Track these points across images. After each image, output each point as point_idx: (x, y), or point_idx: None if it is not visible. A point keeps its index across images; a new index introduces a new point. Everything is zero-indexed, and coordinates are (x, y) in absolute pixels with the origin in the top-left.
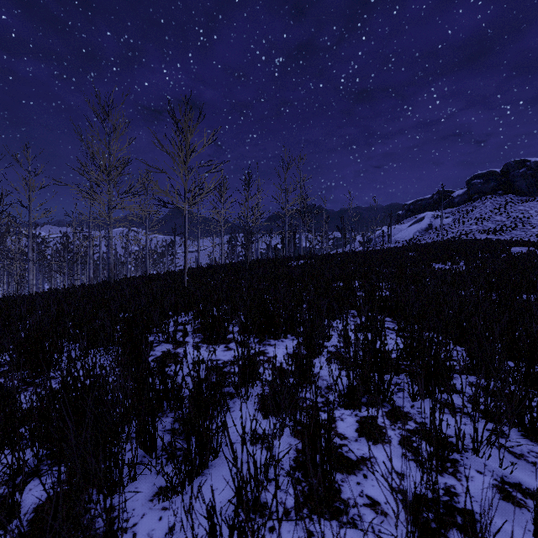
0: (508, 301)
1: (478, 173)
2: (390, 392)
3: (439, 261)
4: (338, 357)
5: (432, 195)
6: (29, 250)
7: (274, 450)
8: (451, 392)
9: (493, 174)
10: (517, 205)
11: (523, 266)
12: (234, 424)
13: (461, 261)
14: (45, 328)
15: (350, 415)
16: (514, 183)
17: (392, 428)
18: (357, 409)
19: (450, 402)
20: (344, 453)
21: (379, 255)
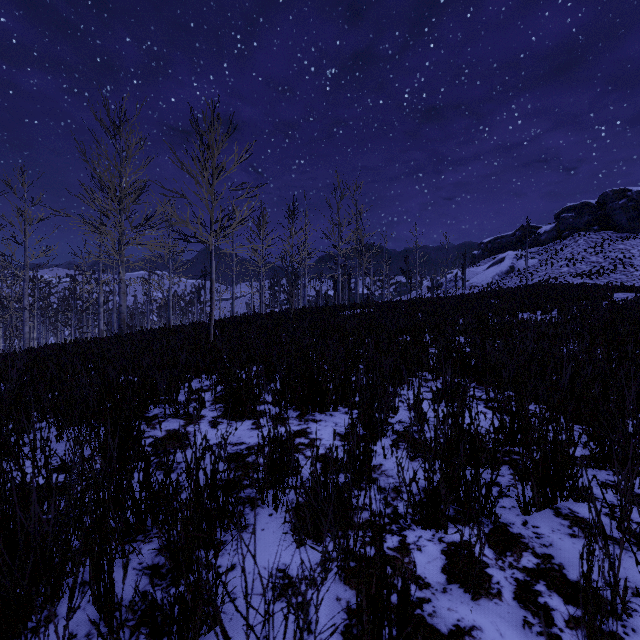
0: (632, 360)
1: (569, 205)
2: (491, 501)
3: (526, 309)
4: (408, 440)
5: (514, 231)
6: (25, 297)
7: (311, 610)
8: (579, 498)
9: (587, 206)
10: (616, 243)
11: (632, 316)
12: (231, 599)
13: (553, 310)
14: (0, 399)
15: (432, 540)
16: (612, 217)
17: (499, 565)
18: (441, 529)
19: (580, 515)
20: (426, 618)
21: (453, 302)
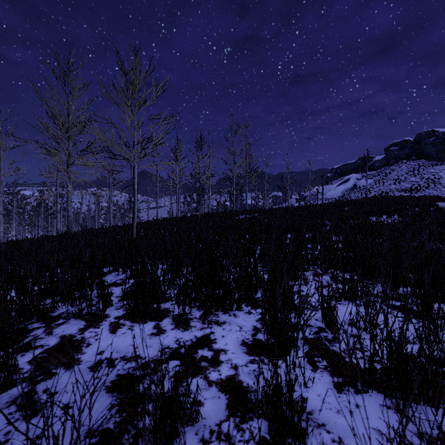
0: None
1: (395, 142)
2: None
3: (374, 214)
4: (323, 353)
5: (356, 160)
6: (0, 205)
7: None
8: None
9: (408, 142)
10: (428, 168)
11: None
12: None
13: (395, 214)
14: None
15: None
16: (425, 150)
17: None
18: None
19: None
20: None
21: (318, 209)
